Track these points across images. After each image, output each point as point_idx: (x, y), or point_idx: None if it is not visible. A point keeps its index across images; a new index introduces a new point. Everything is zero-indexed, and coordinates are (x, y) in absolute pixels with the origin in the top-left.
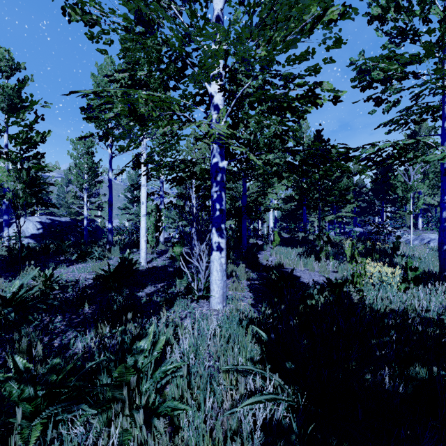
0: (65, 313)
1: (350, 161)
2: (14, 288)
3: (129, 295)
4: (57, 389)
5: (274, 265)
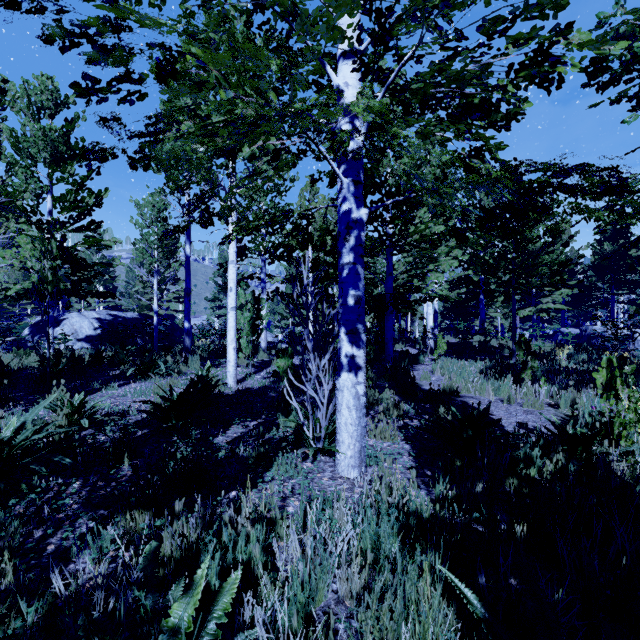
0: (89, 476)
1: (628, 192)
2: (8, 431)
3: (201, 441)
4: None
5: (441, 389)
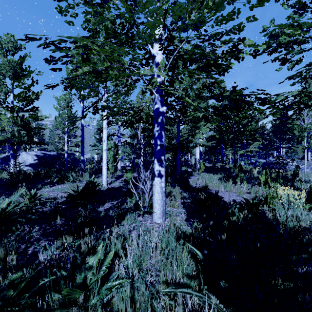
0: (42, 224)
1: (267, 104)
2: (4, 205)
3: (92, 209)
4: (9, 308)
5: (201, 187)
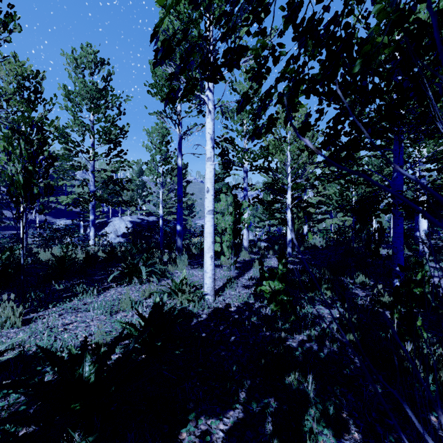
0: None
1: None
2: None
3: None
4: None
5: None
